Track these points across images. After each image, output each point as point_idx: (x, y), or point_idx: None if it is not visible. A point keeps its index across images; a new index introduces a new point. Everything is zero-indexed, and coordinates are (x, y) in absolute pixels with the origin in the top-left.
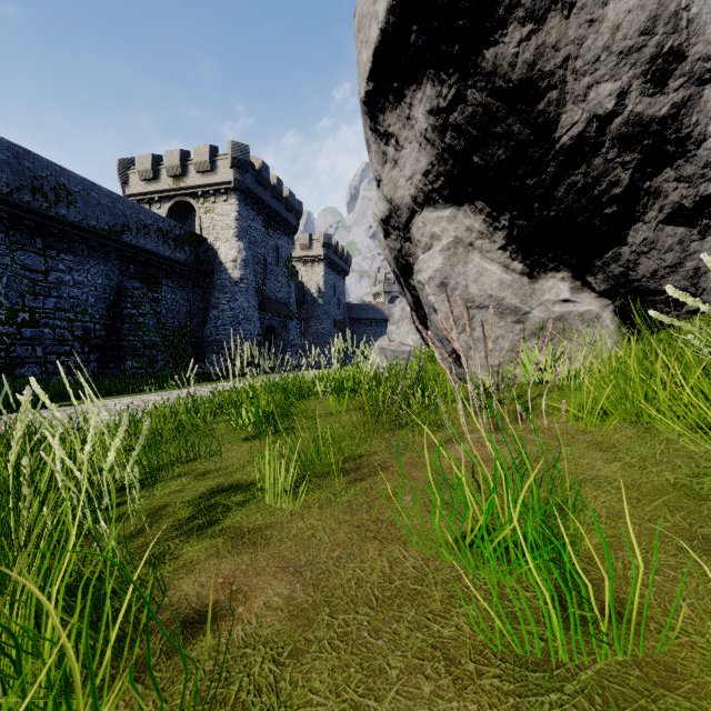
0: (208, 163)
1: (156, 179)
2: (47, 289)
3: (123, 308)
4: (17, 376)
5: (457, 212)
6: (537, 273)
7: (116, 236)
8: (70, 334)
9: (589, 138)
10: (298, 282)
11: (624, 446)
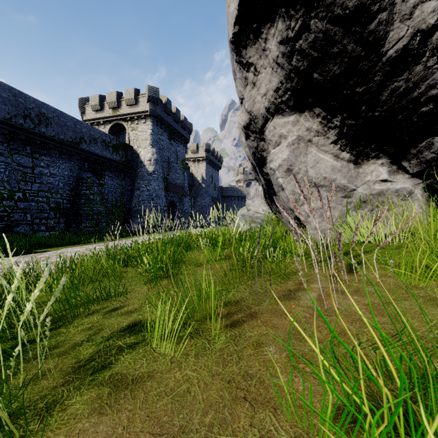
0: (133, 100)
1: (101, 110)
2: (33, 178)
3: (81, 190)
4: (14, 232)
5: (299, 117)
6: (361, 160)
7: (76, 145)
8: (48, 206)
9: (412, 49)
10: (189, 173)
11: None
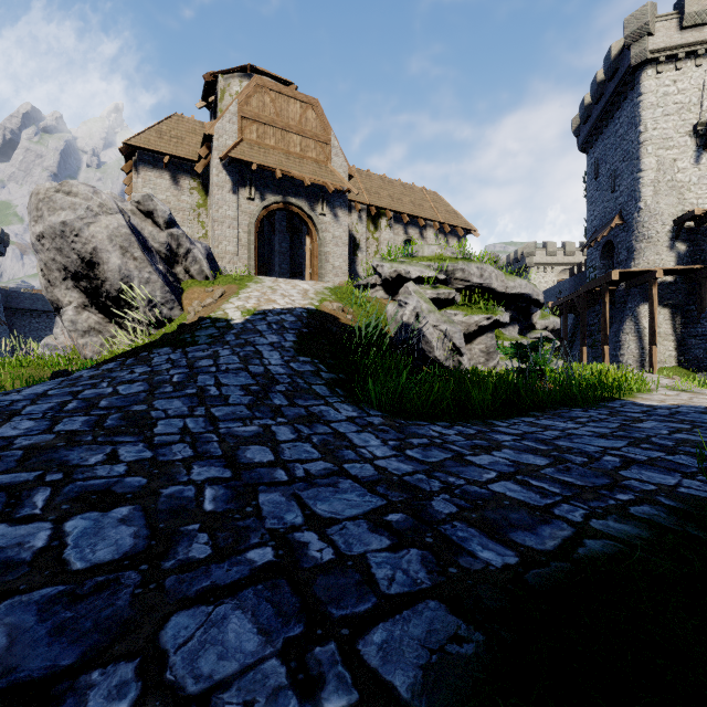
0: None
1: None
2: None
3: None
4: None
5: (78, 296)
6: (108, 322)
7: None
8: None
9: (112, 292)
10: None
11: None
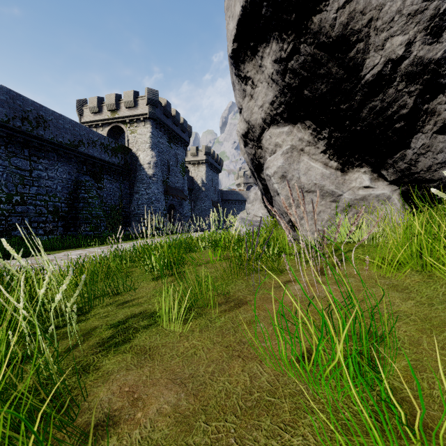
0: (132, 102)
1: (100, 112)
2: (31, 181)
3: (79, 193)
4: (12, 236)
5: (292, 128)
6: (347, 169)
7: (74, 148)
8: (46, 210)
9: (385, 75)
10: (189, 177)
11: (414, 288)
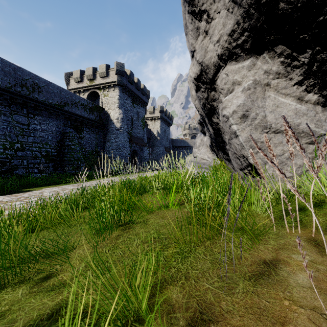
0: (105, 73)
1: (81, 81)
2: (28, 133)
3: (65, 141)
4: (14, 174)
5: (256, 61)
6: None
7: (61, 107)
8: (40, 154)
9: None
10: (148, 129)
11: None
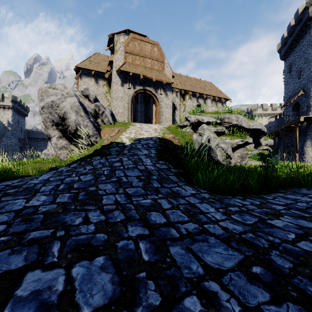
0: None
1: None
2: None
3: None
4: None
5: (58, 133)
6: (70, 144)
7: None
8: None
9: (71, 131)
10: None
11: None
